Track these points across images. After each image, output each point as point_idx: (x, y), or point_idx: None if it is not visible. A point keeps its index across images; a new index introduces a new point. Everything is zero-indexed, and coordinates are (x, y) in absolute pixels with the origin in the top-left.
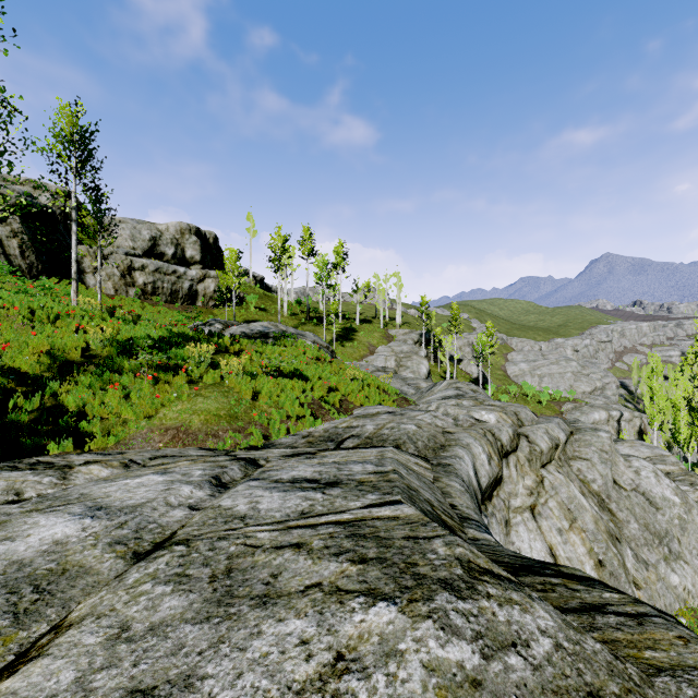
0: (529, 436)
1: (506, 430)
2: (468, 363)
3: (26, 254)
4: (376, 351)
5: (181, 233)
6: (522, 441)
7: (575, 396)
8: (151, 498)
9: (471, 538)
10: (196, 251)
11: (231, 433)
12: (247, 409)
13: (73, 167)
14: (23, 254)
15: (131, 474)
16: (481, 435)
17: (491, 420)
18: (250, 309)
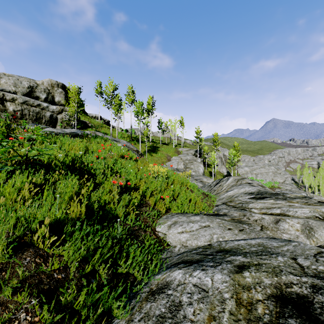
0: None
1: None
2: (221, 167)
3: None
4: (171, 159)
5: (52, 86)
6: None
7: (275, 184)
8: None
9: None
10: (62, 98)
11: None
12: None
13: None
14: None
15: None
16: None
17: None
18: None
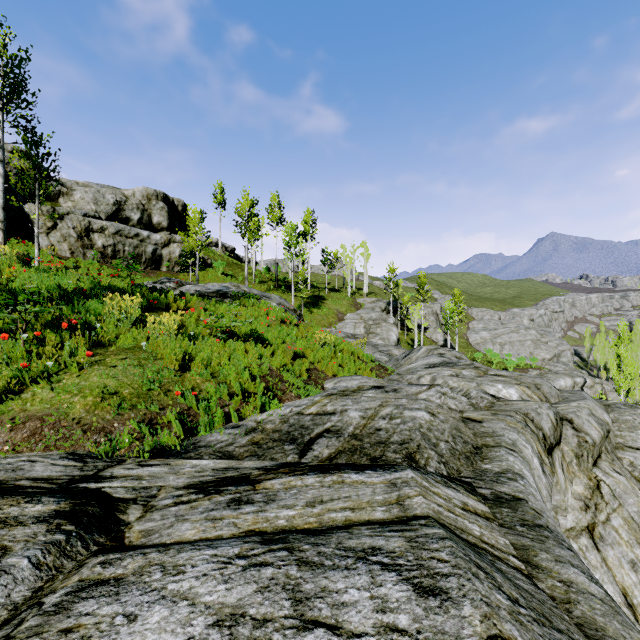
0: (573, 421)
1: (546, 413)
2: (433, 331)
3: None
4: (345, 318)
5: (148, 199)
6: (566, 427)
7: (535, 363)
8: None
9: None
10: (163, 217)
11: (134, 424)
12: (169, 384)
13: None
14: None
15: None
16: (522, 424)
17: (512, 397)
18: (217, 275)
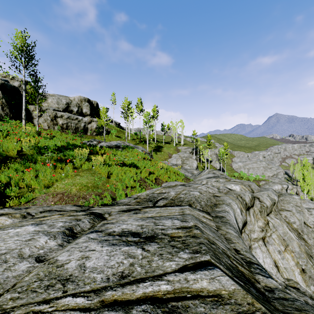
0: (259, 198)
1: (247, 194)
2: (215, 162)
3: (4, 109)
4: (172, 156)
5: (81, 101)
6: (256, 200)
7: (264, 178)
8: (10, 249)
9: (265, 287)
10: (88, 109)
11: (94, 196)
12: (104, 183)
13: (22, 63)
14: (3, 109)
15: (18, 224)
16: (235, 198)
17: (237, 189)
18: (113, 136)
